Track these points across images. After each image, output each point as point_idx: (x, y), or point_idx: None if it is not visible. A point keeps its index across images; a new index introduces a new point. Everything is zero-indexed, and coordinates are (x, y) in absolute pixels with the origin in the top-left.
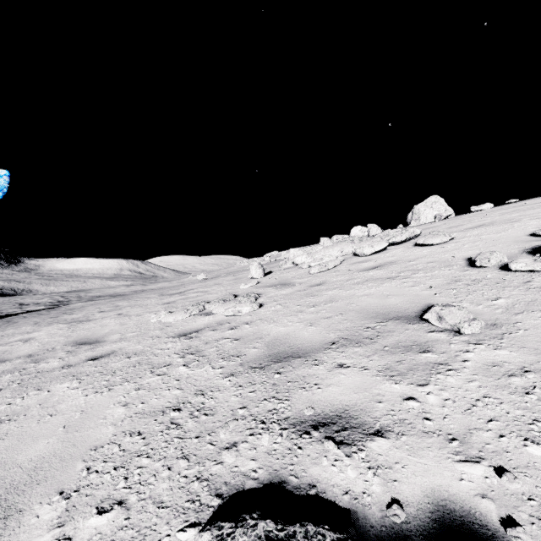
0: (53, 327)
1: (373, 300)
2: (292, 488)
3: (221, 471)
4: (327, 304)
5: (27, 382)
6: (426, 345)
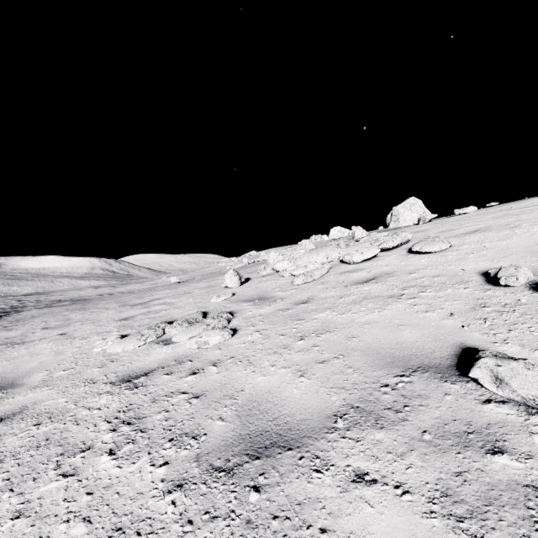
0: None
1: (380, 332)
2: None
3: None
4: (320, 336)
5: None
6: (491, 433)
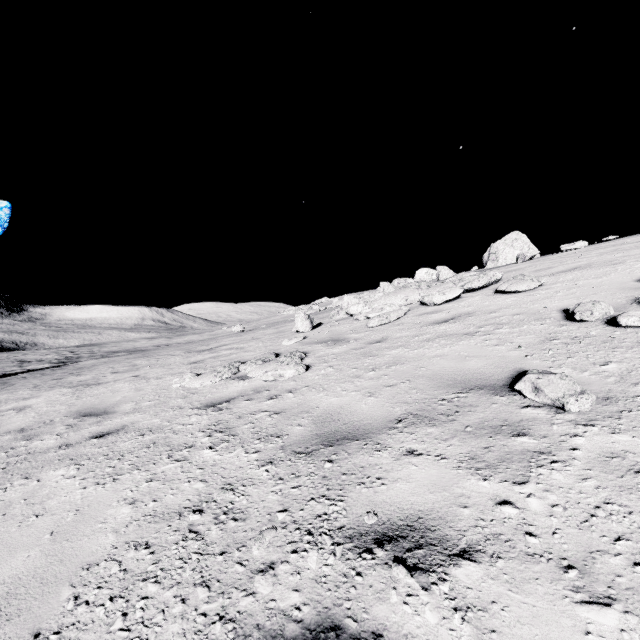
0: (55, 392)
1: (447, 363)
2: (349, 637)
3: (253, 607)
4: (390, 368)
5: (13, 467)
6: (520, 425)
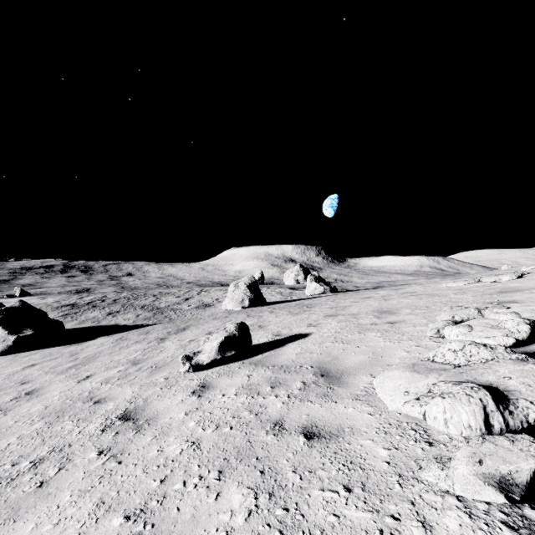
0: (385, 291)
1: None
2: None
3: None
4: None
5: (387, 299)
6: None
